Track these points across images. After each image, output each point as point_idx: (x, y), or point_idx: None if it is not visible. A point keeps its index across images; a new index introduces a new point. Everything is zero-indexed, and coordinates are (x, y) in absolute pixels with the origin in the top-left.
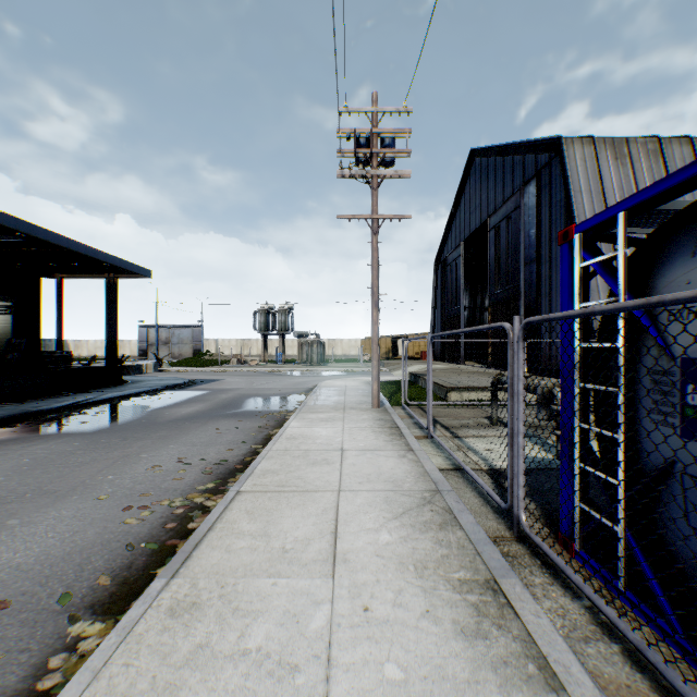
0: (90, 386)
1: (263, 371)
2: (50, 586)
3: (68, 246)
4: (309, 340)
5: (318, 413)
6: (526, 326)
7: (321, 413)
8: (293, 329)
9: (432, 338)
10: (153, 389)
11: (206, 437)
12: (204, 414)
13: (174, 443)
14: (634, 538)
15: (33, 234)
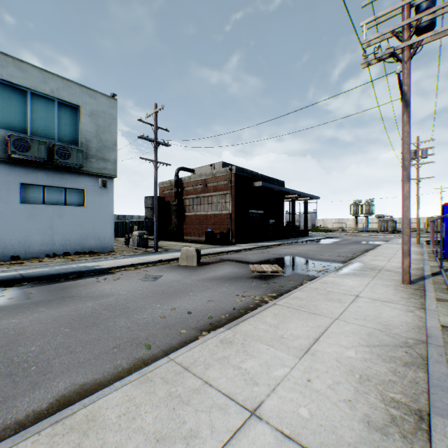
0: (302, 235)
1: (357, 235)
2: (354, 251)
3: (305, 195)
4: (385, 219)
5: (392, 244)
6: (432, 220)
7: (394, 244)
8: (373, 213)
9: (431, 221)
10: (322, 237)
11: (358, 246)
12: (350, 243)
13: (351, 246)
14: (442, 247)
15: (300, 194)
